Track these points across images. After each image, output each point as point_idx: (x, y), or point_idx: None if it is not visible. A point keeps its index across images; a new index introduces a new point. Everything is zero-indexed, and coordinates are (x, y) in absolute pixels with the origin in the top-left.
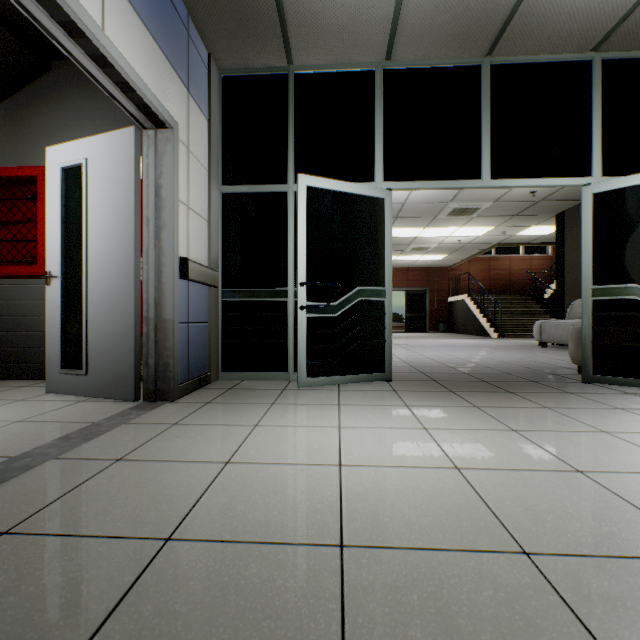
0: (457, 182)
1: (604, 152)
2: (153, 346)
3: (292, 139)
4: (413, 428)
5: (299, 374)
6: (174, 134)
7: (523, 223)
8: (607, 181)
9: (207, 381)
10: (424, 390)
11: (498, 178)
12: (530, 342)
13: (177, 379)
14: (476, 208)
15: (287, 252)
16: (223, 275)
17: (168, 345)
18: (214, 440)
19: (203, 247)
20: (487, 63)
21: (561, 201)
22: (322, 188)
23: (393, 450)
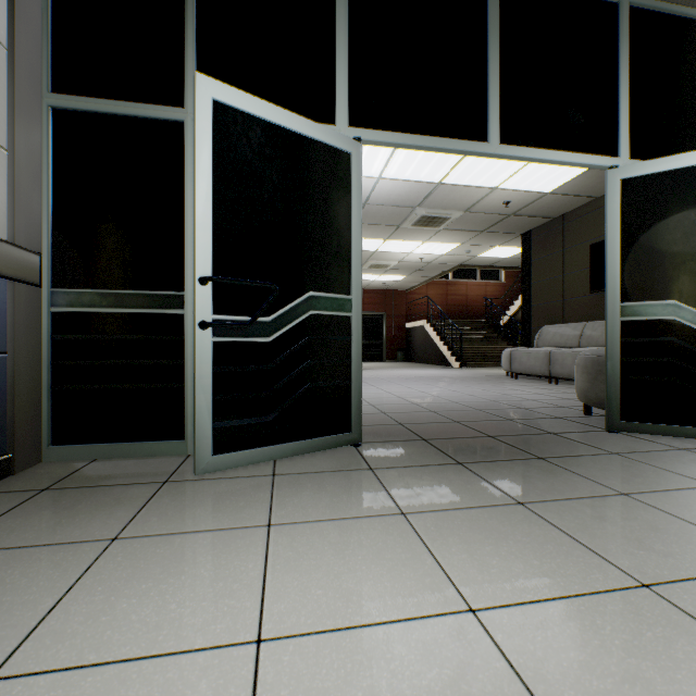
0: (456, 142)
1: (631, 127)
2: None
3: (193, 30)
4: (445, 614)
5: (198, 450)
6: None
7: (489, 242)
8: (640, 163)
9: (1, 472)
10: (418, 463)
11: (509, 144)
12: (495, 372)
13: None
14: (445, 218)
15: (184, 228)
16: (53, 263)
17: None
18: None
19: None
20: None
21: (531, 217)
22: (244, 111)
23: None
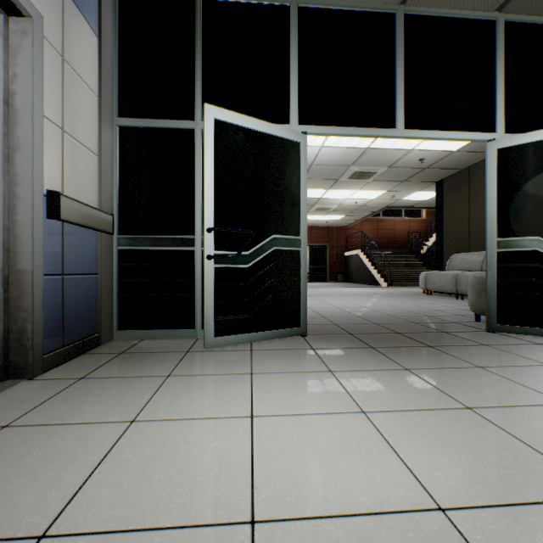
0: (373, 130)
1: (506, 110)
2: (1, 306)
3: (200, 71)
4: (348, 412)
5: (206, 333)
6: (33, 25)
7: (409, 188)
8: (511, 137)
9: (96, 343)
10: (343, 347)
11: (411, 129)
12: (414, 290)
13: (40, 348)
14: (373, 172)
15: (194, 196)
16: (119, 220)
17: (24, 304)
18: (49, 465)
19: (90, 184)
20: (401, 11)
21: (442, 169)
22: (233, 123)
23: (333, 467)
